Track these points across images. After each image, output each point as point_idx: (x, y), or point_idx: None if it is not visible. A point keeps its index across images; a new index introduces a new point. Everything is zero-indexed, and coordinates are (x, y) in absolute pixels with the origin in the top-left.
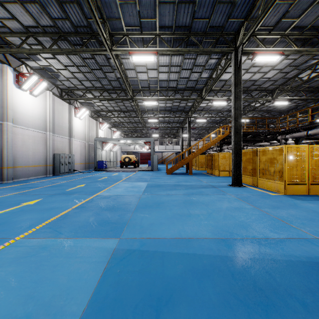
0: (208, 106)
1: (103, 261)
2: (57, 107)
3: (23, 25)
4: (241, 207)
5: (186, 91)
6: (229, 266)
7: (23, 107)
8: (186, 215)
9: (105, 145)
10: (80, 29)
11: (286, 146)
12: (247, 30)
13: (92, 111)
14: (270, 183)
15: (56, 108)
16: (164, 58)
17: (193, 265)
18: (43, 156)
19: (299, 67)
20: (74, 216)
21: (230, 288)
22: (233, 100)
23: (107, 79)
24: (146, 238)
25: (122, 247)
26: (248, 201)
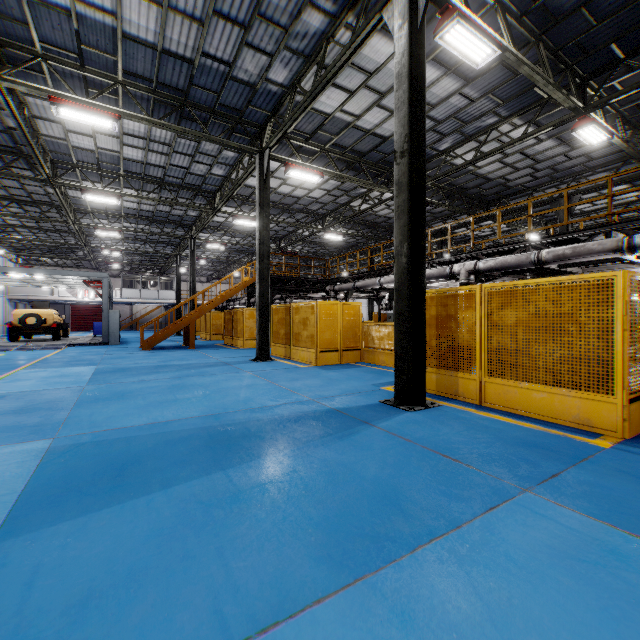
0: (229, 223)
1: (33, 459)
2: None
3: None
4: (254, 383)
5: (184, 190)
6: (210, 432)
7: None
8: (171, 400)
9: None
10: None
11: (318, 303)
12: (277, 127)
13: None
14: (303, 352)
15: None
16: (135, 123)
17: (169, 438)
18: None
19: (349, 192)
20: None
21: (204, 443)
22: (258, 228)
23: None
24: (102, 431)
25: (63, 444)
26: (267, 376)
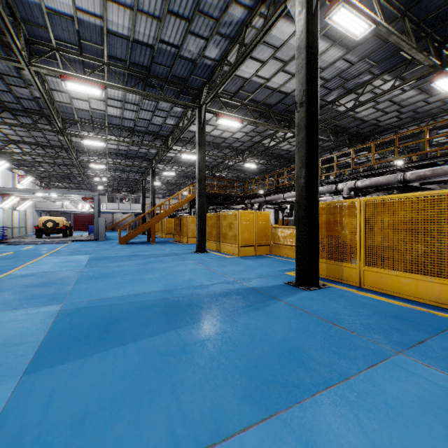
0: (177, 157)
1: (50, 318)
2: None
3: None
4: (195, 268)
5: (147, 135)
6: (165, 302)
7: None
8: (139, 279)
9: (4, 200)
10: None
11: (239, 212)
12: (211, 89)
13: None
14: (229, 247)
15: None
16: (115, 91)
17: (138, 306)
18: None
19: (261, 134)
20: None
21: (162, 310)
22: (197, 160)
23: (14, 95)
24: (94, 299)
25: (69, 308)
26: (204, 263)
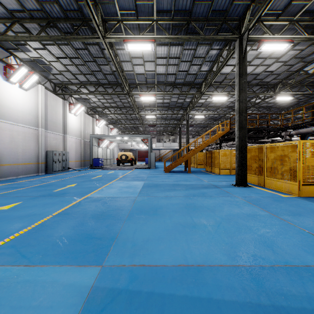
0: (207, 102)
1: None
2: (50, 103)
3: (7, 9)
4: (254, 213)
5: (184, 86)
6: None
7: (11, 101)
8: (190, 225)
9: (102, 142)
10: (71, 14)
11: (300, 142)
12: (253, 15)
13: (88, 107)
14: (280, 183)
15: (48, 104)
16: (162, 49)
17: None
18: (35, 154)
19: (305, 58)
20: (50, 226)
21: None
22: (237, 92)
23: (102, 73)
24: (138, 265)
25: (103, 285)
26: (260, 205)
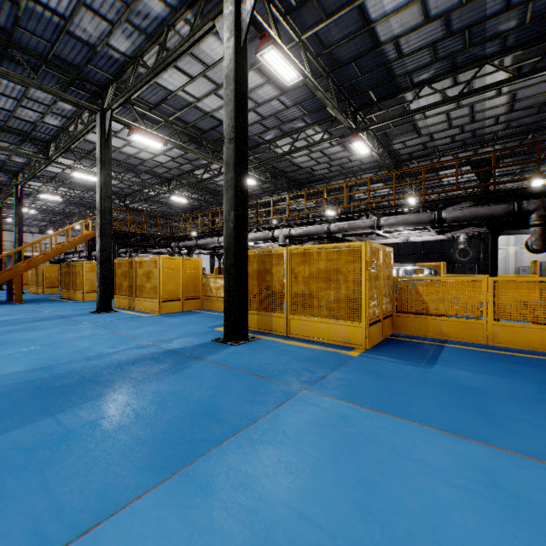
0: (67, 174)
1: None
2: None
3: None
4: (92, 334)
5: (8, 133)
6: (38, 383)
7: None
8: None
9: None
10: None
11: (161, 258)
12: (120, 91)
13: None
14: (147, 302)
15: None
16: None
17: None
18: None
19: (193, 162)
20: None
21: (31, 395)
22: (99, 185)
23: None
24: None
25: None
26: (108, 326)
